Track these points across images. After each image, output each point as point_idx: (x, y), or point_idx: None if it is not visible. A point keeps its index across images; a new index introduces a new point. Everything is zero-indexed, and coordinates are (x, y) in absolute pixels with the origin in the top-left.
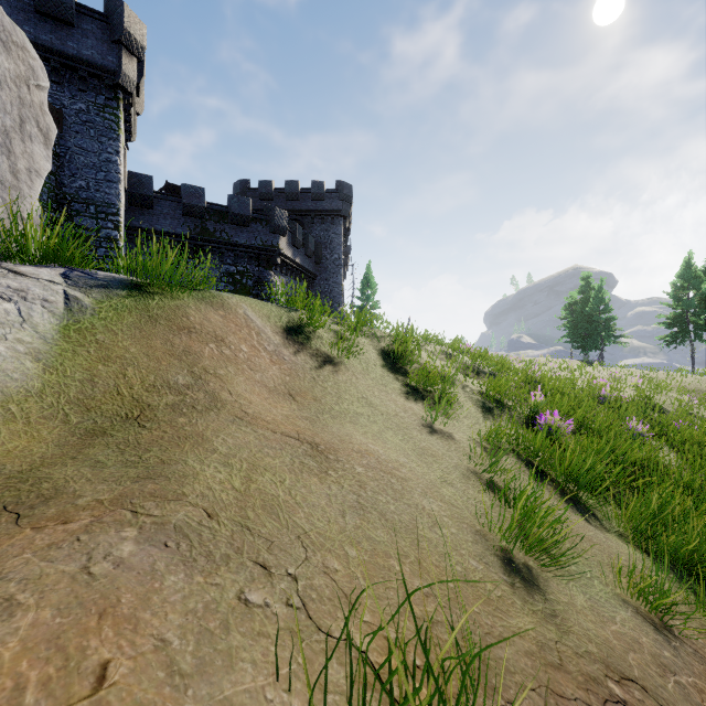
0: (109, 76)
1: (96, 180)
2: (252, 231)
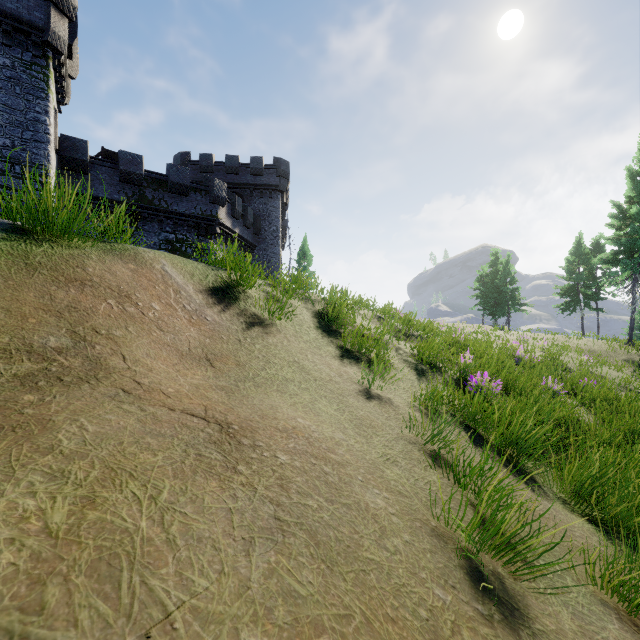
0: (37, 33)
1: (22, 139)
2: (191, 200)
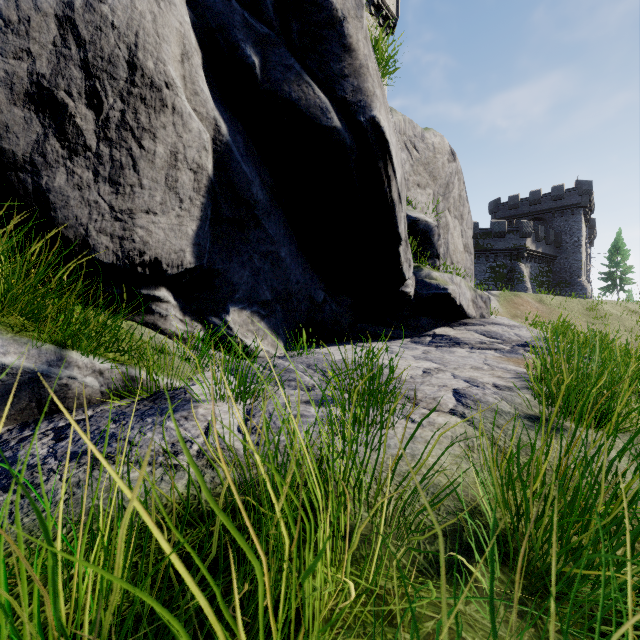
0: None
1: None
2: (506, 239)
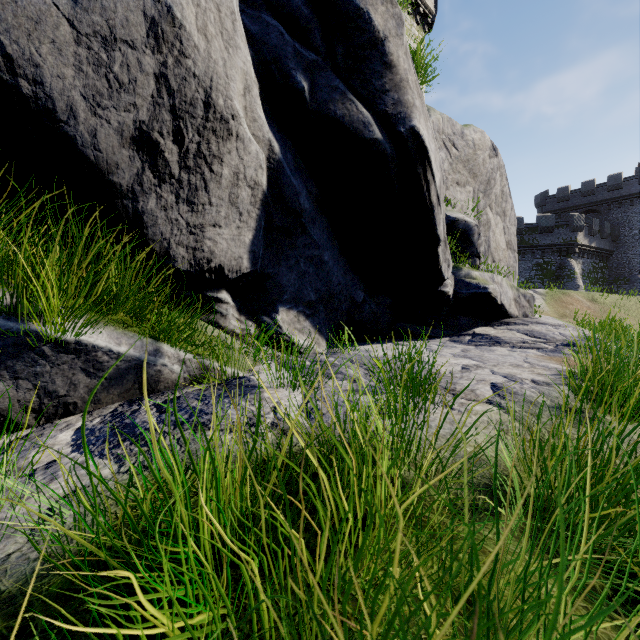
0: None
1: None
2: (554, 234)
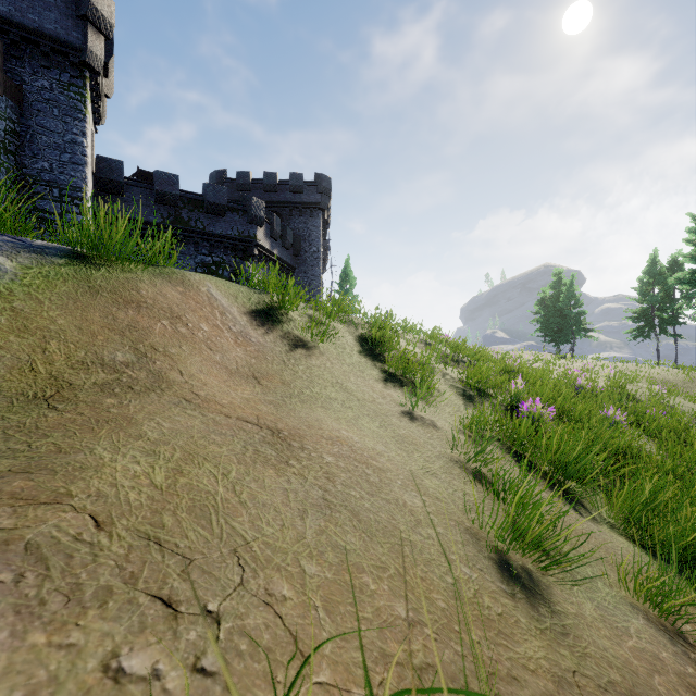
0: (74, 53)
1: (60, 162)
2: (228, 220)
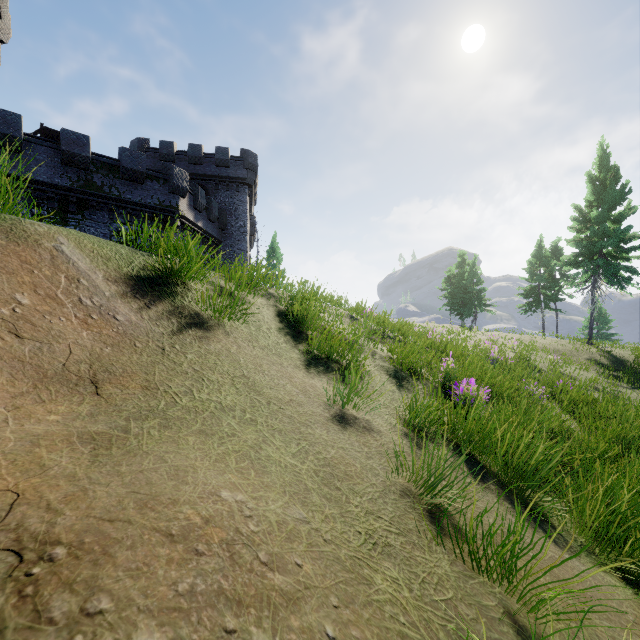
0: None
1: None
2: (147, 188)
